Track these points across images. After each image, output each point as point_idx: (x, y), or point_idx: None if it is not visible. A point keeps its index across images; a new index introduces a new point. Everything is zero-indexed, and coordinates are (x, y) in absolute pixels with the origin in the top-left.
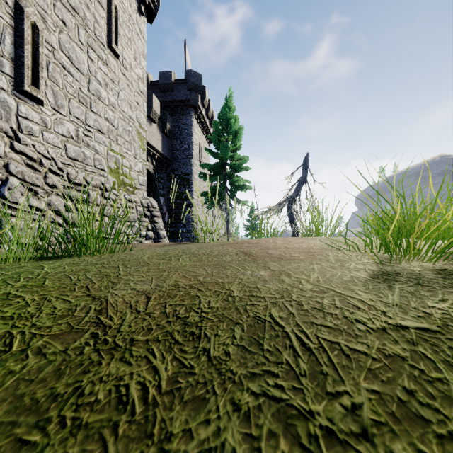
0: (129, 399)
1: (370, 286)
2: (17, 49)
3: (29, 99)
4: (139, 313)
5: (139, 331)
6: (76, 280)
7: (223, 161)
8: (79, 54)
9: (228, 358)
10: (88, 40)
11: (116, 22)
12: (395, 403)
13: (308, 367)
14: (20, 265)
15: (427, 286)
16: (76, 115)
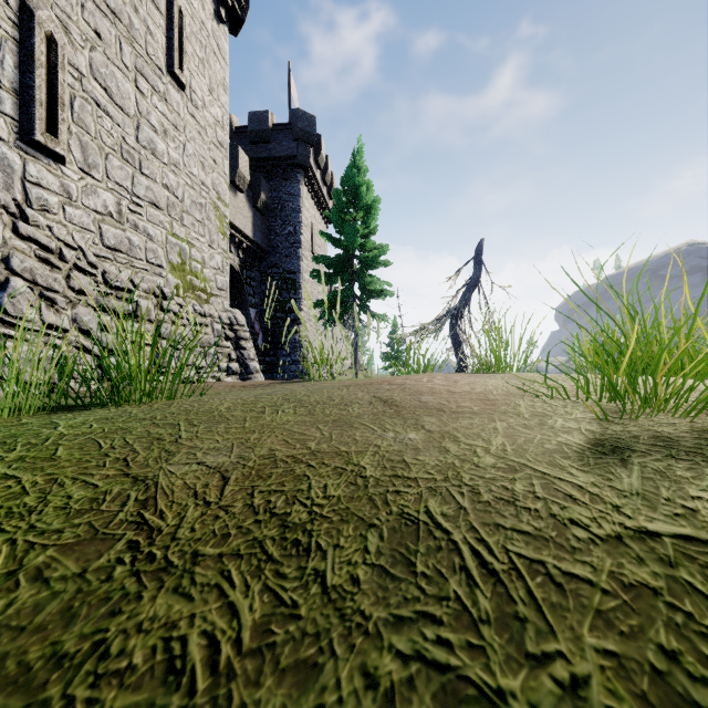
0: (186, 664)
1: (591, 459)
2: (23, 75)
3: (42, 154)
4: (208, 507)
5: (207, 538)
6: (109, 448)
7: (348, 251)
8: (122, 84)
9: (356, 588)
10: (136, 62)
11: (180, 33)
12: (646, 674)
13: (494, 605)
14: (19, 421)
15: (686, 460)
16: (118, 180)
